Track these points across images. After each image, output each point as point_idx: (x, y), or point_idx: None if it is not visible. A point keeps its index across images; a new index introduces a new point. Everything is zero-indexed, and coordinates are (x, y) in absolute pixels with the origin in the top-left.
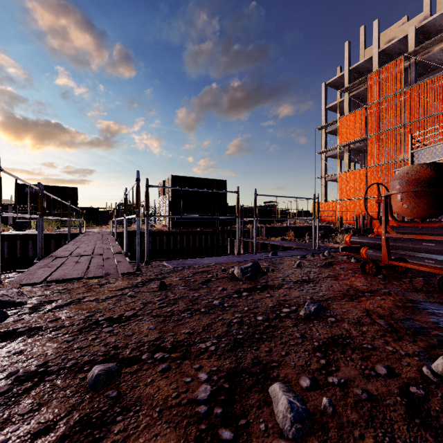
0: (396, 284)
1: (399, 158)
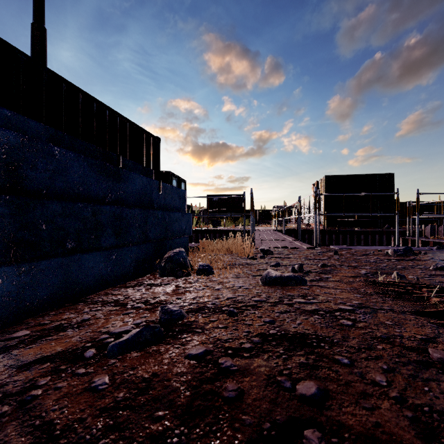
0: None
1: None
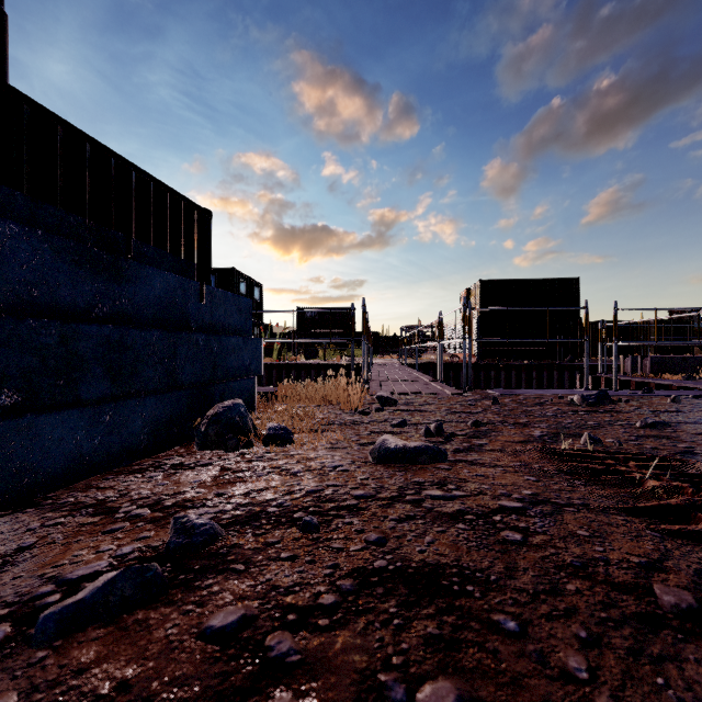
0: None
1: None
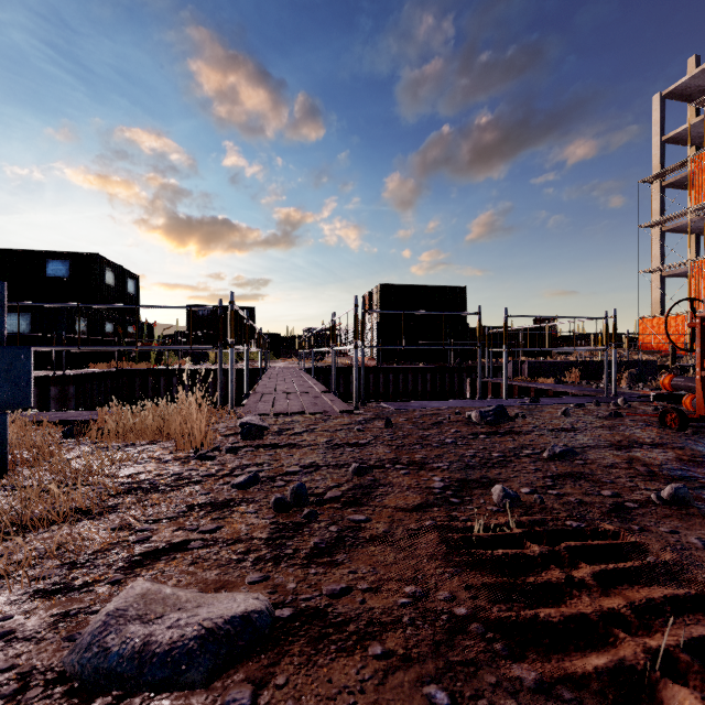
0: None
1: None
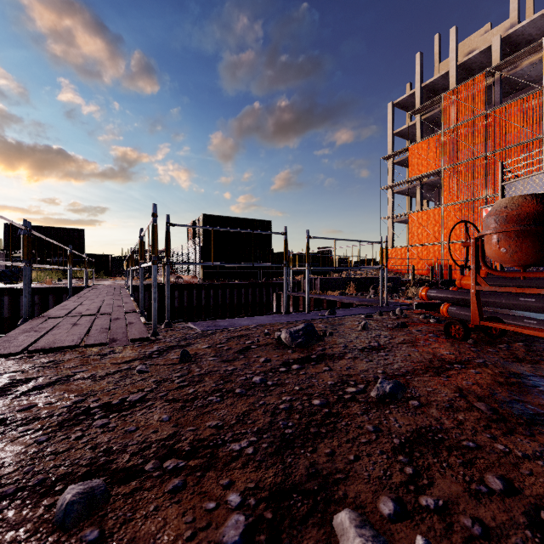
0: (492, 352)
1: (480, 195)
